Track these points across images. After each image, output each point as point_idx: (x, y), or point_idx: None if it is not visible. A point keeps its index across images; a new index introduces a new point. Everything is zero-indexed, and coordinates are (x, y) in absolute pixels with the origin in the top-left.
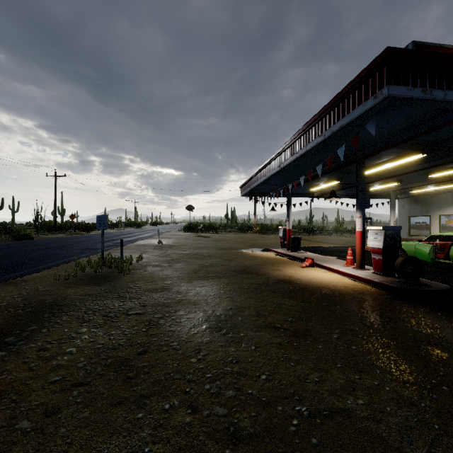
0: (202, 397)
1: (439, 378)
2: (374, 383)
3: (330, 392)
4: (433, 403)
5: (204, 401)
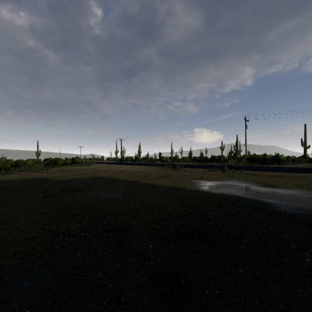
0: (310, 184)
1: (311, 195)
2: (311, 191)
3: (309, 189)
4: (302, 192)
5: (308, 184)
